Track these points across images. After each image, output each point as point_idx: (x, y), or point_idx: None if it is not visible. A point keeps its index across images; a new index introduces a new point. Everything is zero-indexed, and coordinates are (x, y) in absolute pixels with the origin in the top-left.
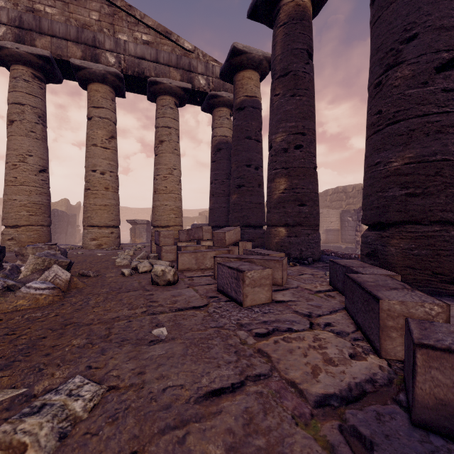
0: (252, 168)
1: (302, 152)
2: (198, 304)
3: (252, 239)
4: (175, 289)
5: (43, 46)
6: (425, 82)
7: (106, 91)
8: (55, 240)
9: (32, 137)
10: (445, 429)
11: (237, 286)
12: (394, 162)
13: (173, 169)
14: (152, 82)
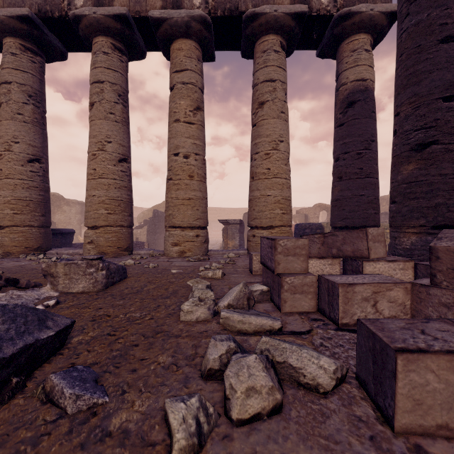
0: None
1: None
2: None
3: None
4: None
5: (121, 5)
6: None
7: (191, 47)
8: (155, 240)
9: (111, 120)
10: None
11: None
12: None
13: (278, 142)
14: (249, 18)
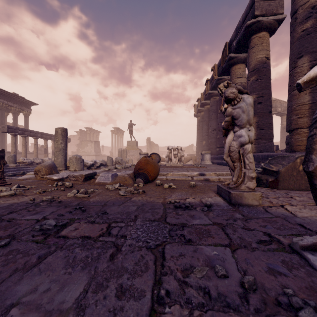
0: None
1: None
2: None
3: None
4: None
5: None
6: None
7: None
8: None
9: None
10: None
11: None
12: None
13: None
14: None
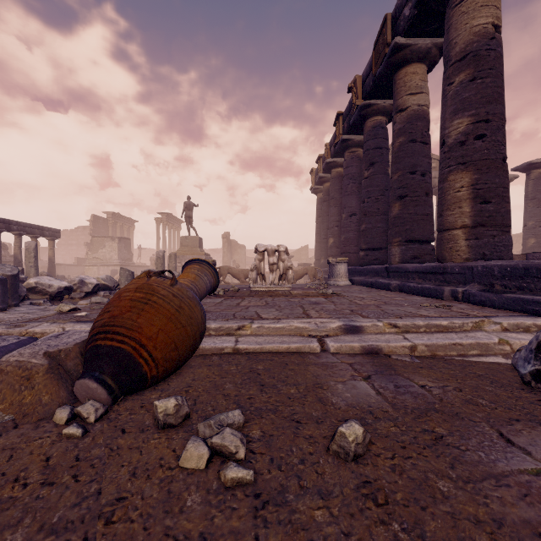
0: None
1: None
2: None
3: None
4: None
5: None
6: None
7: None
8: None
9: None
10: None
11: None
12: None
13: None
14: None
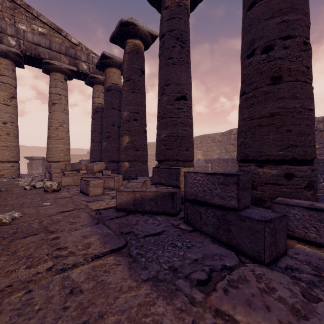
0: (115, 127)
1: (137, 122)
2: (68, 196)
3: (116, 169)
4: (58, 193)
5: None
6: (172, 104)
7: (8, 63)
8: None
9: None
10: (121, 209)
11: (87, 188)
12: (162, 135)
13: (63, 123)
14: (47, 63)
